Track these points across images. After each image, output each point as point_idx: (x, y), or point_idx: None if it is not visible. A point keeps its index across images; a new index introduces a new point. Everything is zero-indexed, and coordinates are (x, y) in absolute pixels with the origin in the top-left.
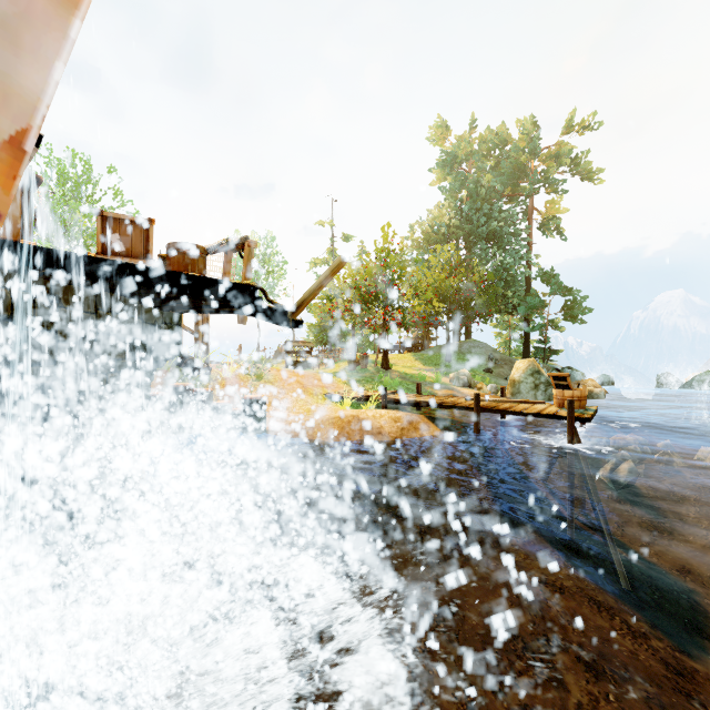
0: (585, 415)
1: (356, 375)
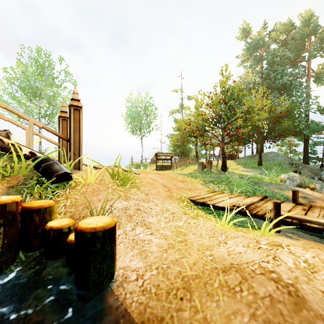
0: None
1: (206, 176)
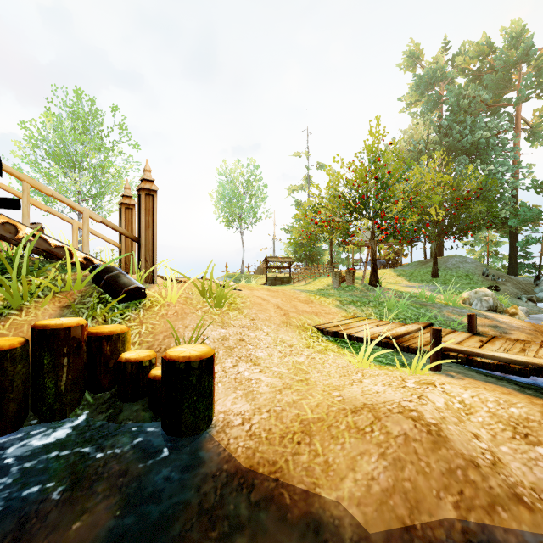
0: None
1: (345, 294)
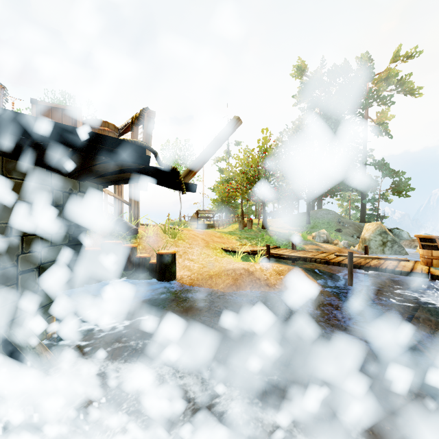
0: None
1: (244, 233)
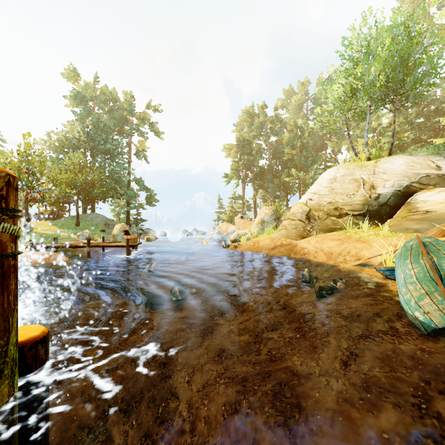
0: (133, 244)
1: None
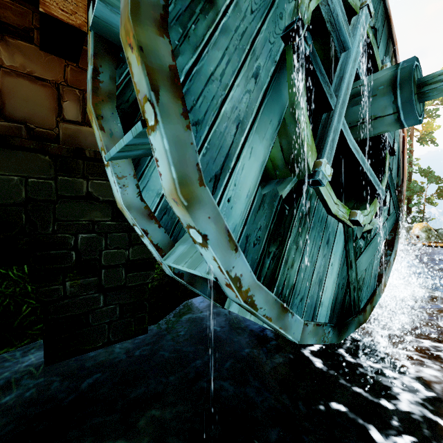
0: None
1: None
